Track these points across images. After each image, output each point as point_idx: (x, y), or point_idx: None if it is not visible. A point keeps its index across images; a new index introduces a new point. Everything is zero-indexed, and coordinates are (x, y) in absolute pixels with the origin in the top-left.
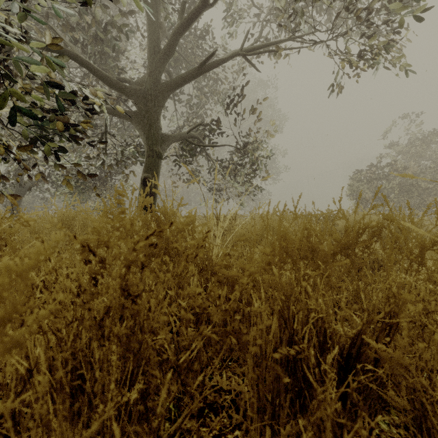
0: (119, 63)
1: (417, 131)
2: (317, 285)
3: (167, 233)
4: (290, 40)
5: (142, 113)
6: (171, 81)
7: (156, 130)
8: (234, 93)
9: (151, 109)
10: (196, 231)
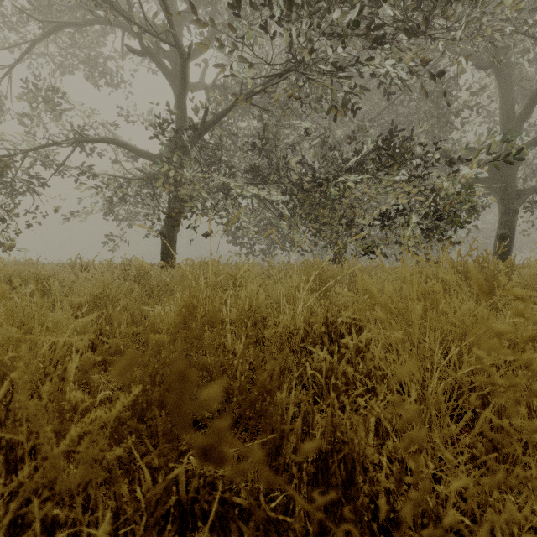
0: None
1: None
2: None
3: None
4: None
5: (495, 178)
6: (530, 142)
7: (511, 189)
8: None
9: (506, 172)
10: None
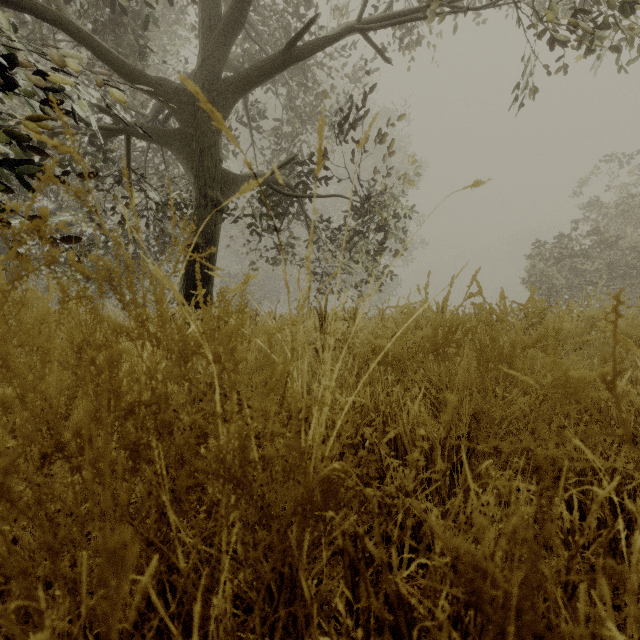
0: (165, 73)
1: (636, 181)
2: (612, 502)
3: (82, 369)
4: (450, 0)
5: (187, 132)
6: (239, 75)
7: (212, 161)
8: (349, 101)
9: (203, 123)
10: (278, 342)
